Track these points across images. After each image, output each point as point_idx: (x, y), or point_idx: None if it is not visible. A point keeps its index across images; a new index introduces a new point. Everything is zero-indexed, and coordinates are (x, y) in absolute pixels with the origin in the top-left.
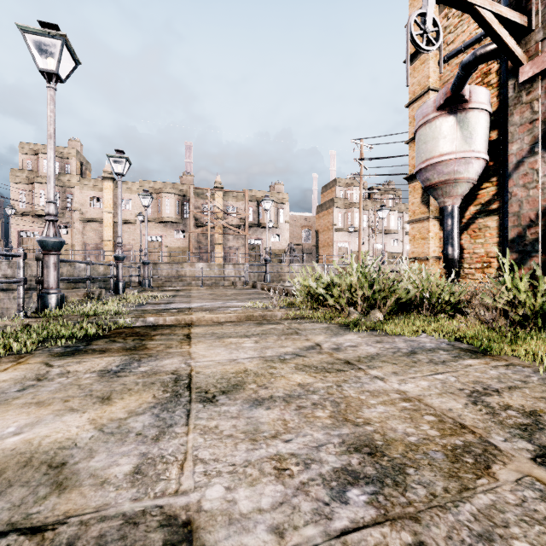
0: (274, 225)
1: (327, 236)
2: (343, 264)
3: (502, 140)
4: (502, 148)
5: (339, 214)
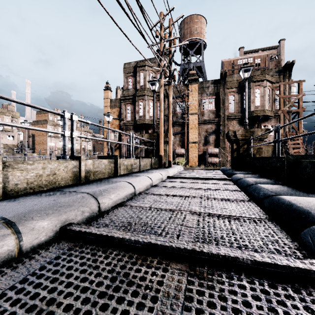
0: (11, 130)
1: (42, 139)
2: (59, 154)
3: (120, 138)
4: (120, 139)
5: (50, 128)
